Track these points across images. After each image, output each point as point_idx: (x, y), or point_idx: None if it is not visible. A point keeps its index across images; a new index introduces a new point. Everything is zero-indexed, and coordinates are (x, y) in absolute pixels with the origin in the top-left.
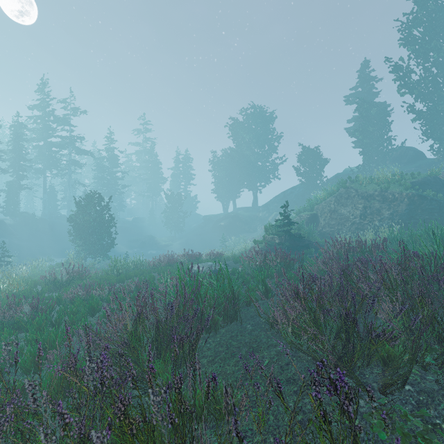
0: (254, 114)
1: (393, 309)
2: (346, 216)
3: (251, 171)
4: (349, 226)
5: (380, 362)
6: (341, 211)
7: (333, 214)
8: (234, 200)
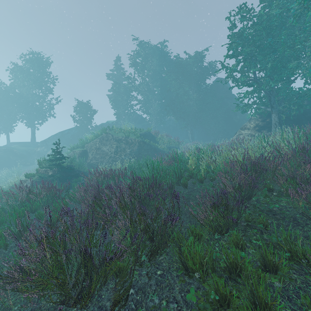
0: (32, 59)
1: (125, 224)
2: (106, 152)
3: (29, 110)
4: (108, 159)
5: (114, 276)
6: (103, 148)
7: (98, 151)
8: (7, 134)
